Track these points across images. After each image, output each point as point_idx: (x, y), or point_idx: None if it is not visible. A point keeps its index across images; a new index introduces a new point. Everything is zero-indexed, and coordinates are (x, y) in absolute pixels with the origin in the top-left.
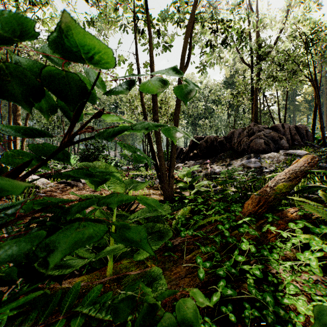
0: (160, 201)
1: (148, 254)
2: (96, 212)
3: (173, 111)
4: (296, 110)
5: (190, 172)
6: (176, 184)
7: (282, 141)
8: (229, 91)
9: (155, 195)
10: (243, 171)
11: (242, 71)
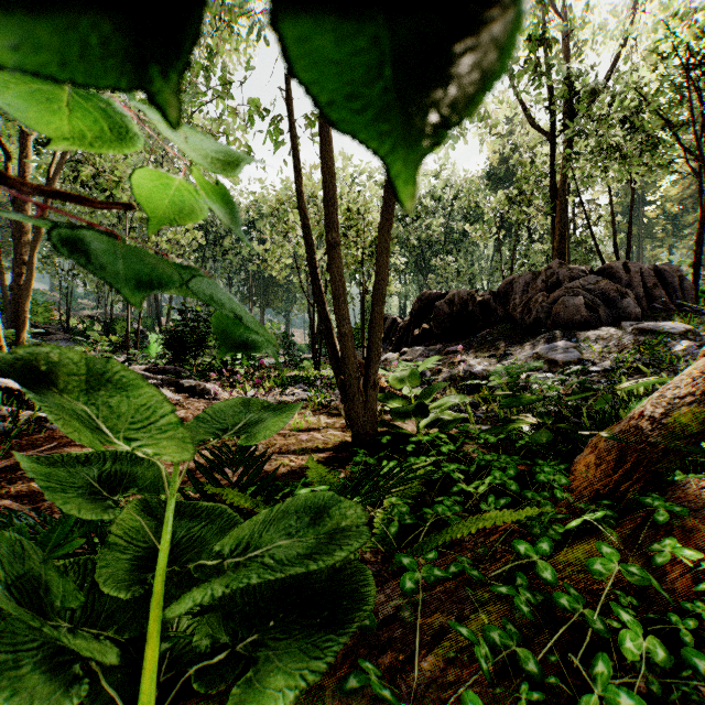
0: (344, 445)
1: (281, 702)
2: (124, 510)
3: (376, 235)
4: (645, 235)
5: (418, 374)
6: (383, 402)
7: (625, 301)
8: (501, 190)
9: (331, 431)
10: (540, 371)
11: (528, 148)
